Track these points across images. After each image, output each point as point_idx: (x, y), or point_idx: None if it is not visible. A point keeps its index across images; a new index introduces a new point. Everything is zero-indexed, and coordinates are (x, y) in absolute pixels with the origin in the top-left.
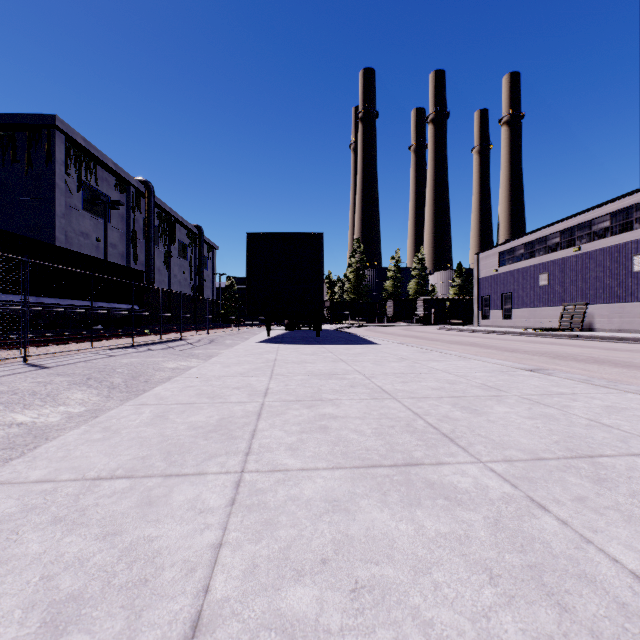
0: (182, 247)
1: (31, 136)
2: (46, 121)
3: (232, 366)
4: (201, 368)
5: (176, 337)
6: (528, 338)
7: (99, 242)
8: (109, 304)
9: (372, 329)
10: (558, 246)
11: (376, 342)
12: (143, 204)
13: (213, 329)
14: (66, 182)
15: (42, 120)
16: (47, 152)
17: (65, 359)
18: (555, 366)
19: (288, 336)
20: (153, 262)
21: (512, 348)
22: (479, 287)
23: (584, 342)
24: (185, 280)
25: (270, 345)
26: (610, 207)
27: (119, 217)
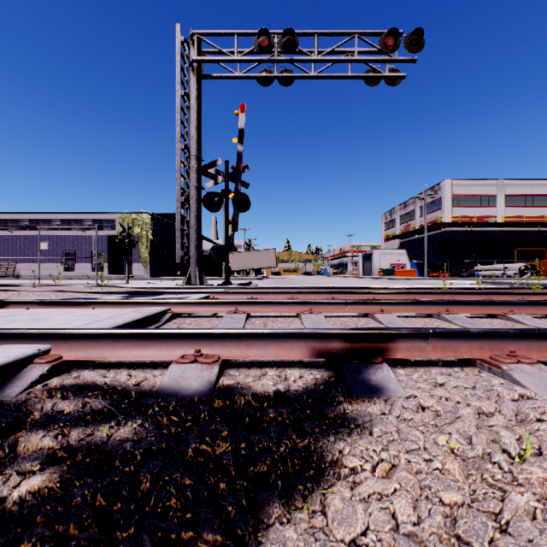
0: None
1: None
2: None
3: None
4: None
5: None
6: None
7: None
8: None
9: None
10: None
11: None
12: None
13: None
14: None
15: None
16: None
17: None
18: None
19: None
20: None
21: None
22: None
23: None
24: None
25: None
26: (30, 216)
27: None
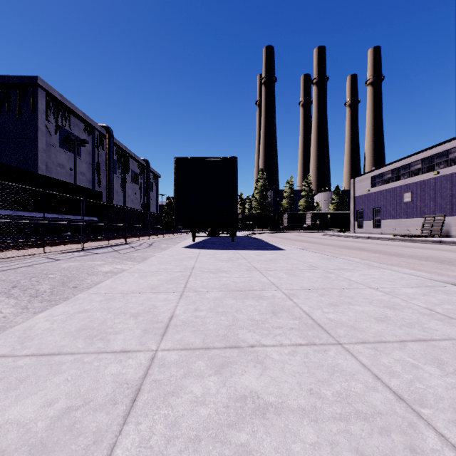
0: (134, 175)
1: (21, 92)
2: (31, 81)
3: (148, 276)
4: (116, 279)
5: (122, 242)
6: (399, 243)
7: (72, 171)
8: (74, 216)
9: (273, 235)
10: (420, 171)
11: (281, 247)
12: (105, 143)
13: (154, 235)
14: (47, 126)
15: (28, 80)
16: (32, 104)
17: (14, 263)
18: (452, 272)
19: (209, 241)
20: (112, 186)
21: (395, 252)
22: (355, 203)
23: (449, 247)
24: (136, 199)
25: (193, 250)
26: None
27: (87, 153)
